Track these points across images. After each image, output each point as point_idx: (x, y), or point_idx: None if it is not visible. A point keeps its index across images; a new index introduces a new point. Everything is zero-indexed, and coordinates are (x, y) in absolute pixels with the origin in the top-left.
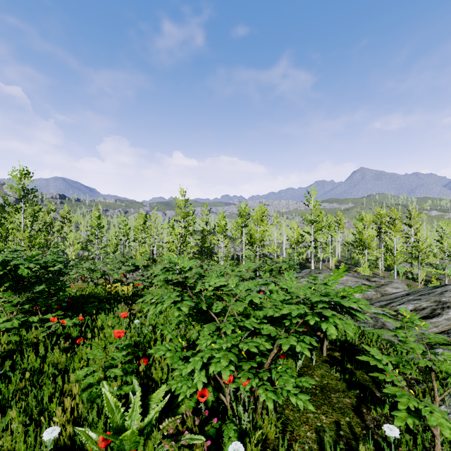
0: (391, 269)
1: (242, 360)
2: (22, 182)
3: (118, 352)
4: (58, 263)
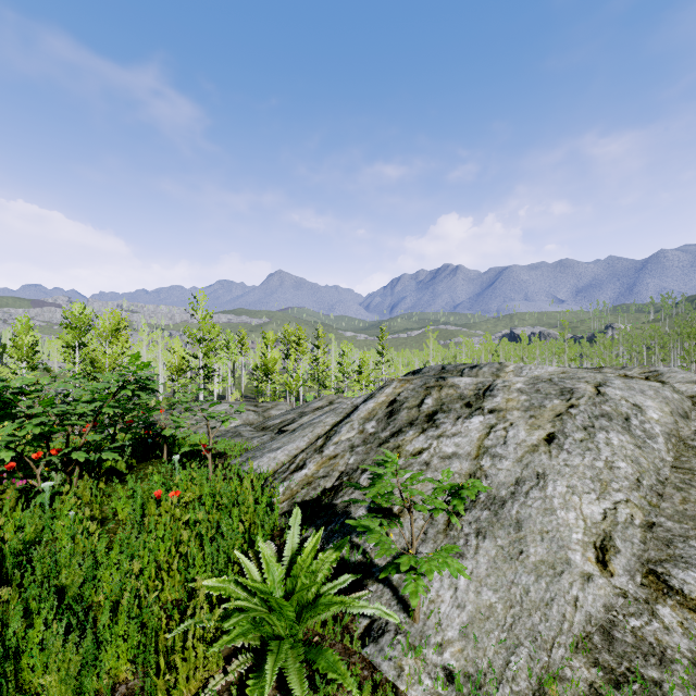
0: (302, 399)
1: (55, 429)
2: None
3: None
4: None
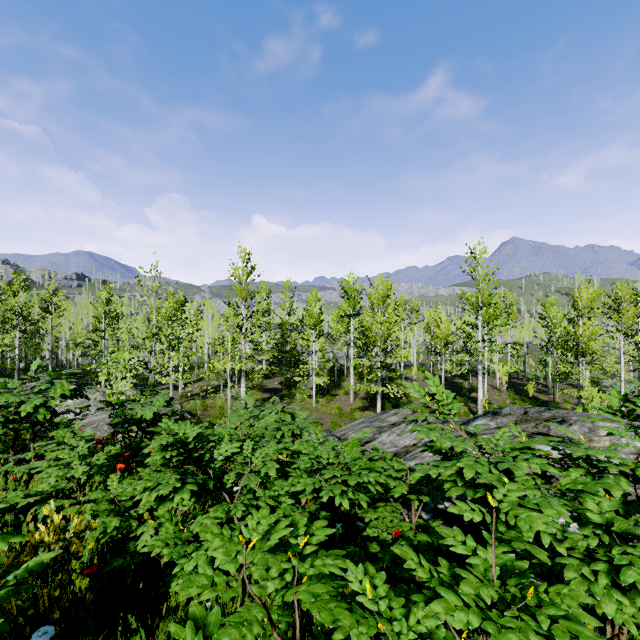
0: None
1: None
2: None
3: None
4: None
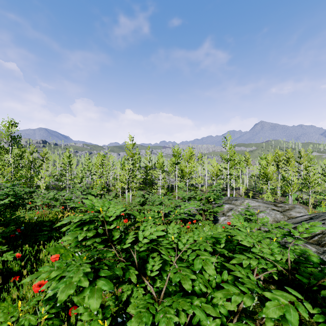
0: (285, 195)
1: None
2: (10, 130)
3: (32, 315)
4: (10, 197)
